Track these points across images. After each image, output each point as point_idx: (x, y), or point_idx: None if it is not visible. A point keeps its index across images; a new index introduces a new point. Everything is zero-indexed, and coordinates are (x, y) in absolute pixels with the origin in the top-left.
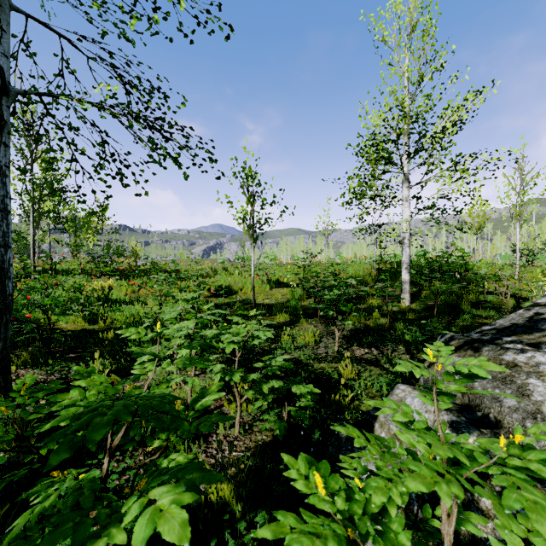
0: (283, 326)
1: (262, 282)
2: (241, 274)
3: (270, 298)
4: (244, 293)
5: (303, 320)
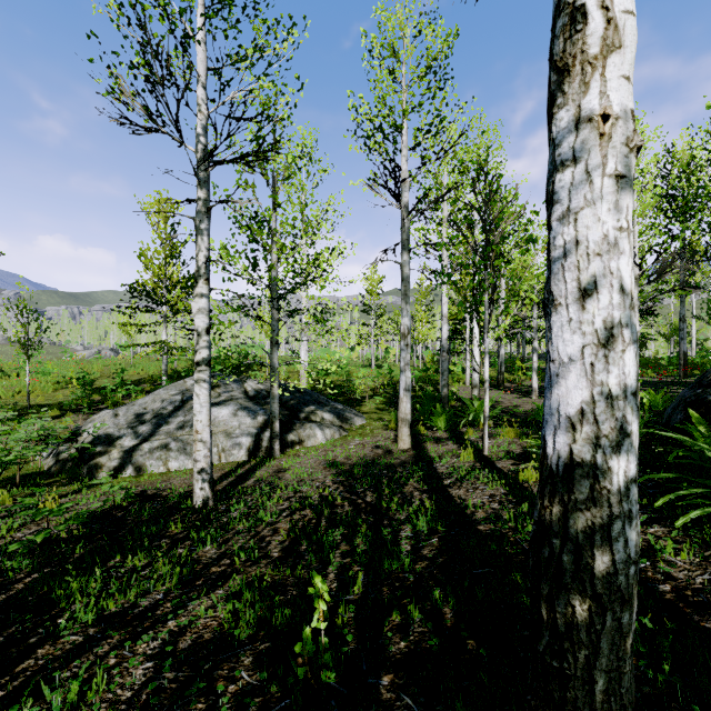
0: (53, 418)
1: (46, 385)
2: (21, 376)
3: (51, 399)
4: (22, 396)
5: (70, 413)
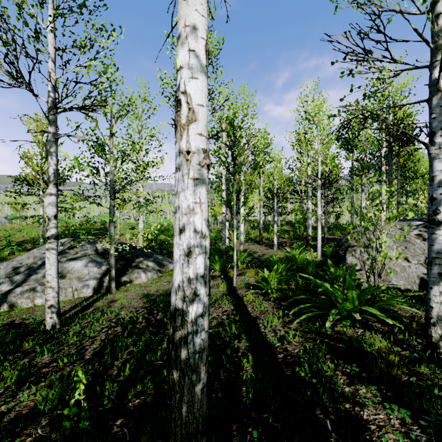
0: None
1: None
2: None
3: None
4: None
5: None
